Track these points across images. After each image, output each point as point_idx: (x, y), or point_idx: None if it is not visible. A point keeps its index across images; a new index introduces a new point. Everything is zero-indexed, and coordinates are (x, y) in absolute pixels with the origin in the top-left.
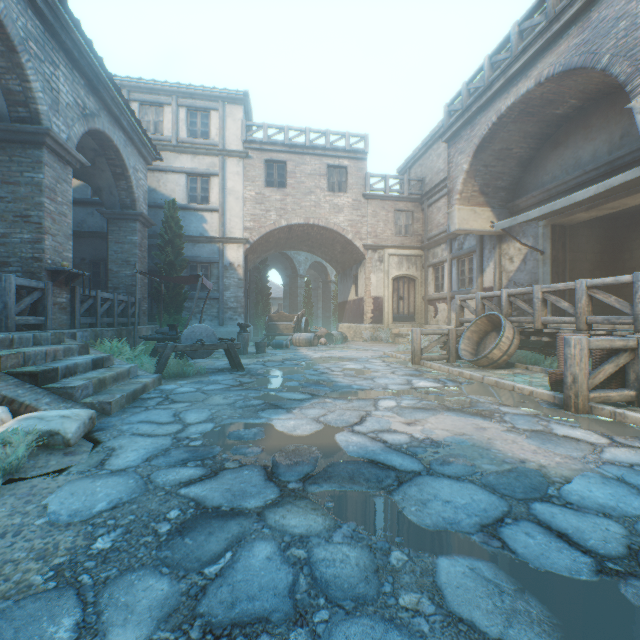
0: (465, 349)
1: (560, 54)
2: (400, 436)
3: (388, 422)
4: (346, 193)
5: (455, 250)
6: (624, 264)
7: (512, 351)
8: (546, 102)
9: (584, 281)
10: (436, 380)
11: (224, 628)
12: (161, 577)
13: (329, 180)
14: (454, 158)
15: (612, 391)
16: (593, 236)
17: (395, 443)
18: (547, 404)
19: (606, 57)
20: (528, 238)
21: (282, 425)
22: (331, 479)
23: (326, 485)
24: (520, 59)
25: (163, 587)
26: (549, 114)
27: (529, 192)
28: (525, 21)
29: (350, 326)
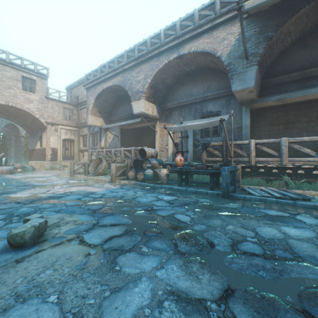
0: (91, 170)
1: (118, 80)
2: (62, 192)
3: (58, 190)
4: (35, 93)
5: (91, 131)
6: (140, 142)
7: (106, 169)
8: (117, 90)
9: (123, 148)
10: (78, 180)
11: (22, 214)
12: None
13: (24, 84)
14: (89, 97)
15: (122, 177)
16: (133, 133)
17: (60, 193)
18: (108, 182)
19: (127, 88)
20: (115, 131)
21: (15, 196)
22: (40, 200)
23: (39, 201)
24: (109, 75)
25: (1, 216)
26: (119, 93)
27: (115, 116)
28: (110, 63)
29: (37, 162)
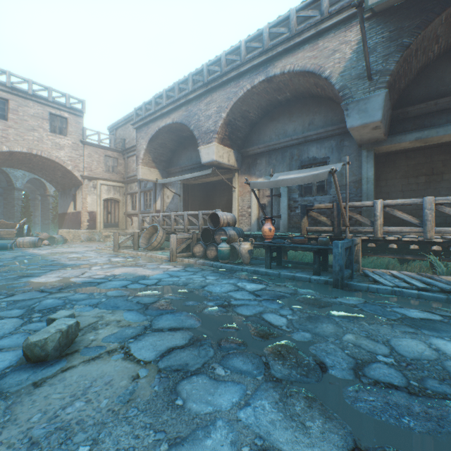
0: (143, 242)
1: (180, 115)
2: (101, 275)
3: (96, 273)
4: (67, 136)
5: (143, 187)
6: (211, 203)
7: (163, 242)
8: (178, 130)
9: (187, 212)
10: (124, 257)
11: (46, 309)
12: (15, 310)
13: (52, 124)
14: (140, 140)
15: (185, 253)
16: (201, 190)
17: (99, 277)
18: (165, 260)
19: (193, 126)
20: (175, 188)
21: (39, 280)
22: (72, 288)
23: (70, 289)
24: (167, 108)
25: (18, 311)
26: (181, 134)
27: (175, 166)
28: (169, 91)
29: (70, 231)
